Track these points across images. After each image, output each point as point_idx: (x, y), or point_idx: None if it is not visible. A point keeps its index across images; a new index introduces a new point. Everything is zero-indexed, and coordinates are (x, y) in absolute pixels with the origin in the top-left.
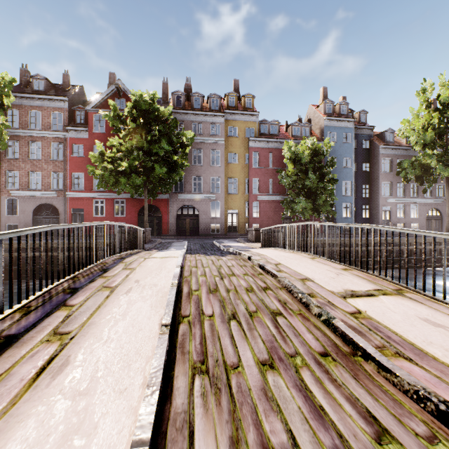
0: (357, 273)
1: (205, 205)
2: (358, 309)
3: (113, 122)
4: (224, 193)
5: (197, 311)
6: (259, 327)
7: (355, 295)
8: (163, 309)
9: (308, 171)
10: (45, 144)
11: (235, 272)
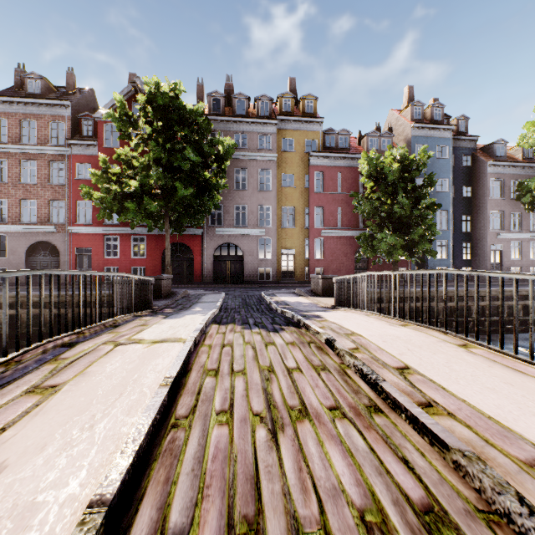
0: None
1: (252, 243)
2: None
3: (119, 125)
4: (276, 227)
5: None
6: None
7: None
8: None
9: (396, 193)
10: (42, 163)
11: (307, 398)
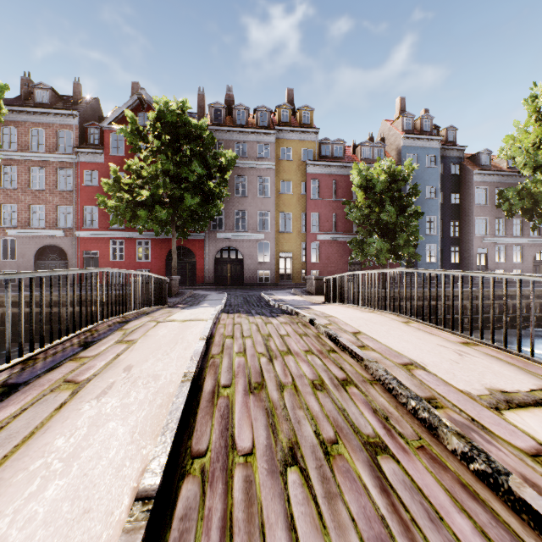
0: (490, 351)
1: (251, 246)
2: (539, 443)
3: (131, 139)
4: (274, 232)
5: (222, 441)
6: (347, 489)
7: (513, 401)
8: (153, 439)
9: (384, 202)
10: (50, 170)
11: (291, 347)
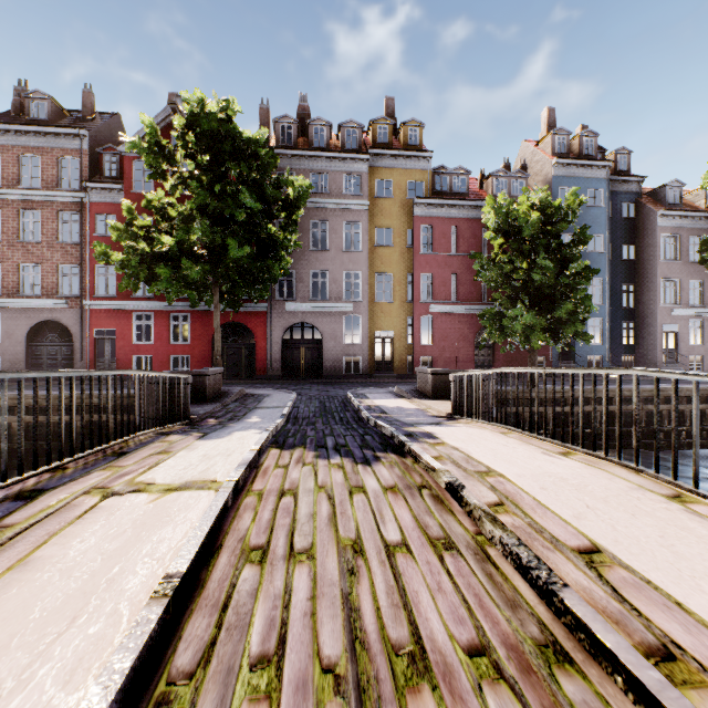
0: None
1: (334, 322)
2: None
3: (149, 159)
4: (368, 301)
5: None
6: None
7: None
8: None
9: (535, 254)
10: (49, 214)
11: (423, 622)
